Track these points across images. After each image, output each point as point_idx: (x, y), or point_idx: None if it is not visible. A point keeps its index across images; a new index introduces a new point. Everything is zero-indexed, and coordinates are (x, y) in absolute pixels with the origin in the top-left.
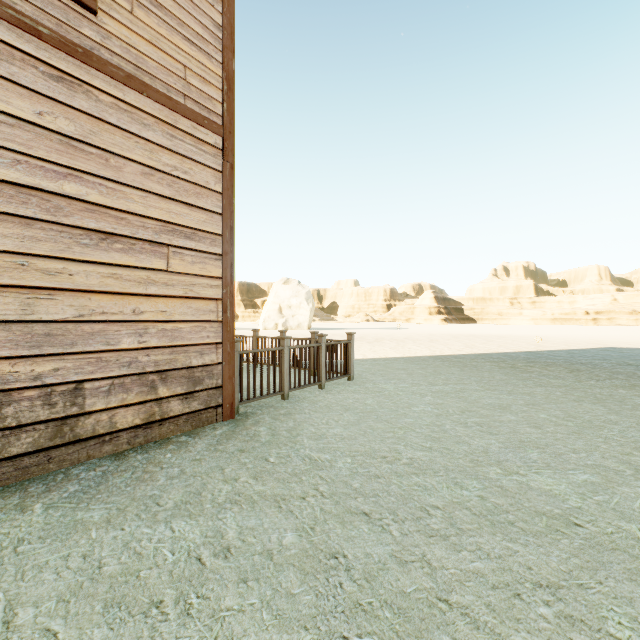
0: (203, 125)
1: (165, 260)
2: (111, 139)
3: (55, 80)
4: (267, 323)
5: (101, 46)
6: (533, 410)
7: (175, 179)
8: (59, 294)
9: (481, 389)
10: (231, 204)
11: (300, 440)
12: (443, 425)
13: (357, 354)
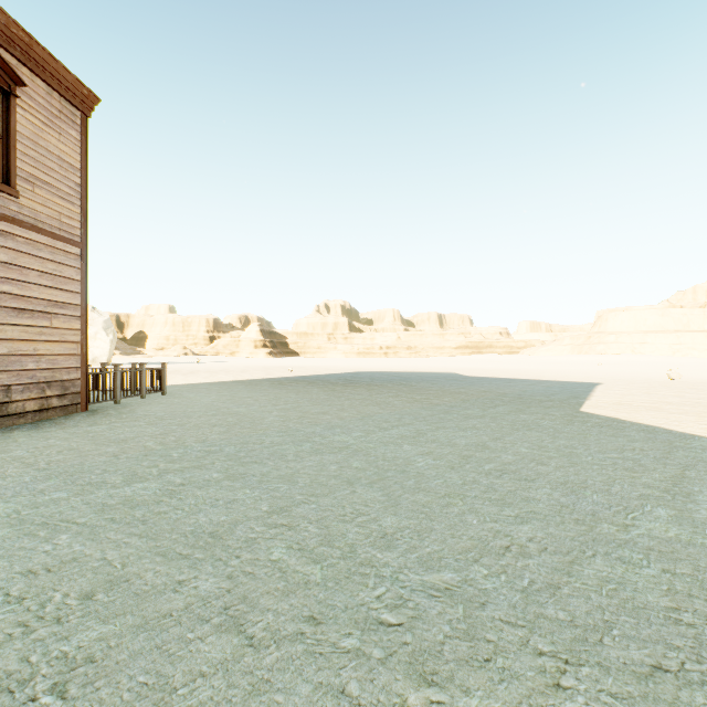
0: (70, 244)
1: (50, 321)
2: (24, 260)
3: None
4: None
5: (19, 213)
6: (263, 397)
7: (55, 276)
8: (1, 341)
9: (247, 393)
10: (86, 287)
11: (137, 412)
12: (214, 403)
13: (171, 382)
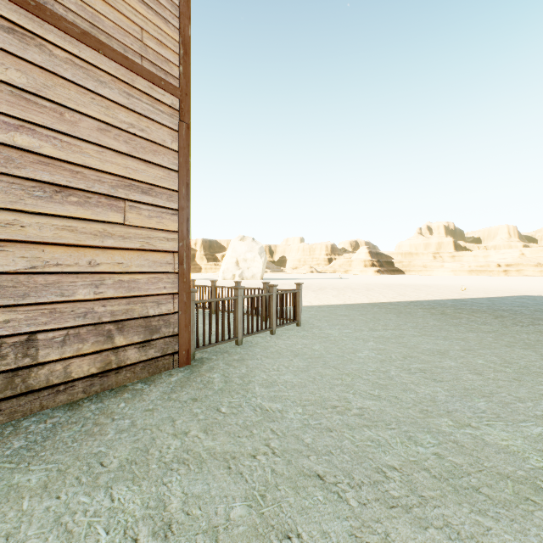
0: (160, 86)
1: (122, 214)
2: (66, 94)
3: (5, 31)
4: (226, 274)
5: (55, 1)
6: (470, 356)
7: (132, 136)
8: (10, 246)
9: (418, 334)
10: (187, 162)
11: (252, 388)
12: (388, 371)
13: (304, 301)
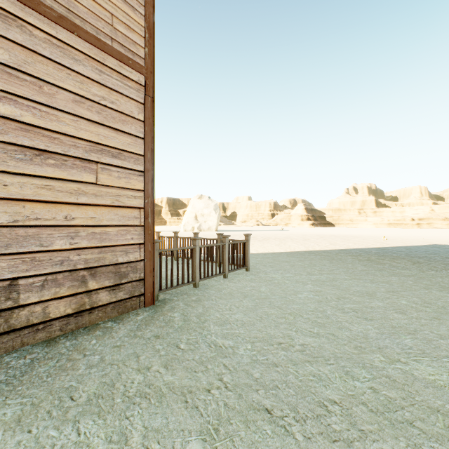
0: (128, 64)
1: (94, 175)
2: (44, 69)
3: None
4: (186, 227)
5: None
6: (394, 297)
7: (103, 107)
8: None
9: (349, 278)
10: (152, 131)
11: (207, 326)
12: (325, 311)
13: (251, 249)
